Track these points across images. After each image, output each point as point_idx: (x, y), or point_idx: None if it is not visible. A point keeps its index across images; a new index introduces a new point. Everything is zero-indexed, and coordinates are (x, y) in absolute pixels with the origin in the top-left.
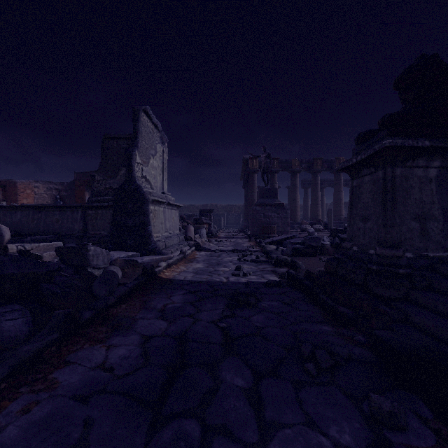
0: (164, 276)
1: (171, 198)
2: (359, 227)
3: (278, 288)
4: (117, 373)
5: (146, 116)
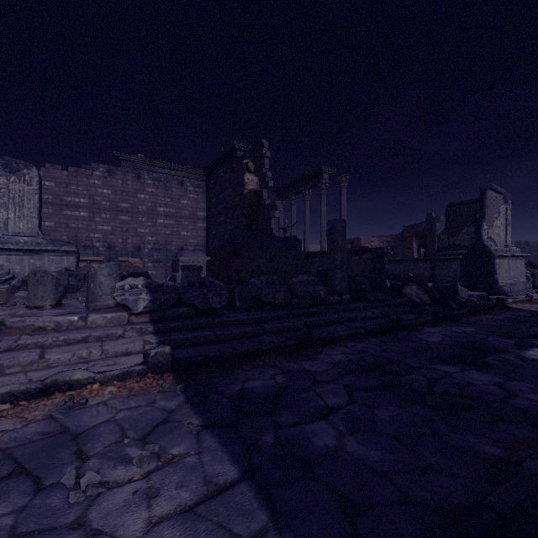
0: (511, 306)
1: (515, 249)
2: None
3: None
4: (498, 319)
5: (490, 190)
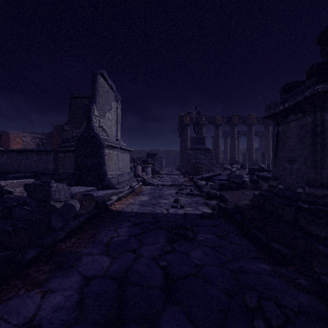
0: (115, 208)
1: (123, 144)
2: (285, 168)
3: (211, 219)
4: None
5: (103, 79)
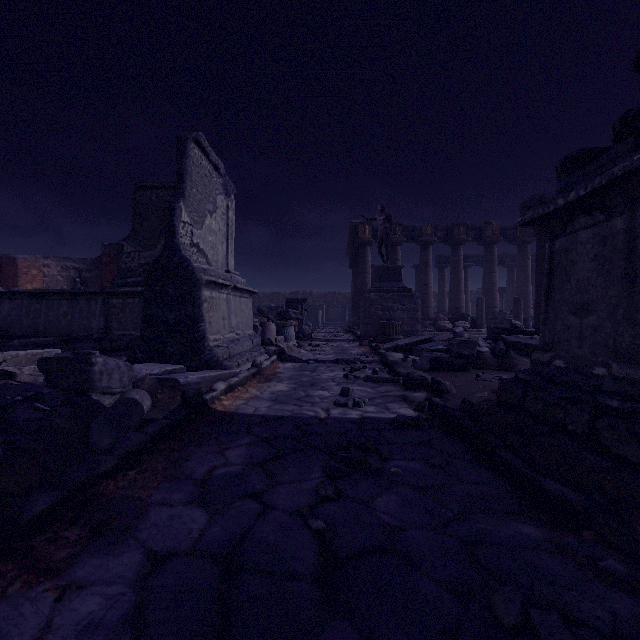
0: (221, 407)
1: (240, 280)
2: (568, 325)
3: (417, 430)
4: None
5: (199, 149)
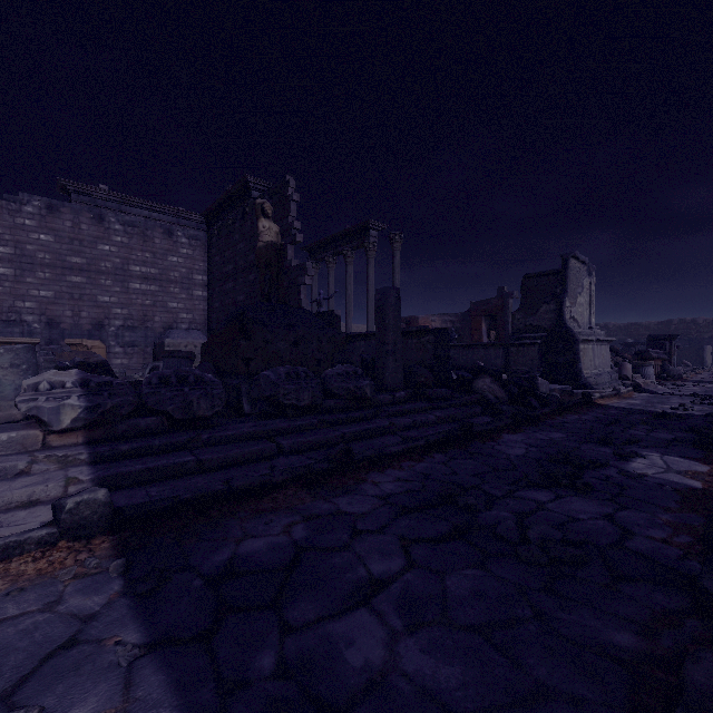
0: (599, 402)
1: (599, 333)
2: None
3: None
4: (587, 419)
5: (573, 259)
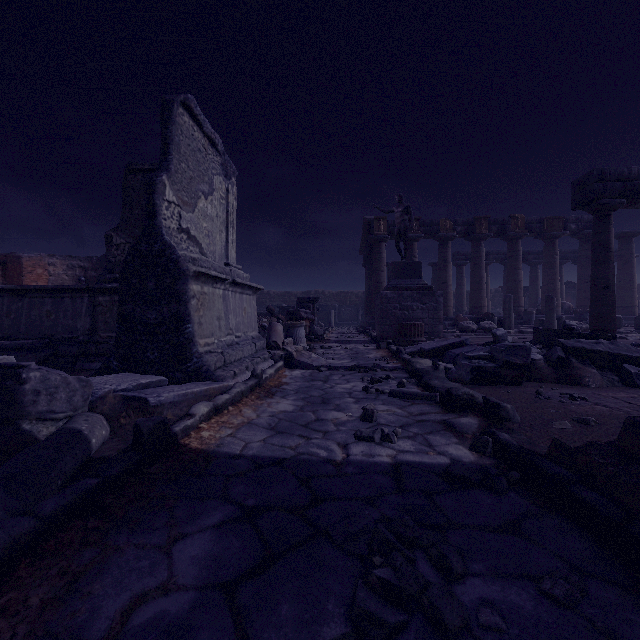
0: (197, 441)
1: (241, 274)
2: None
3: (489, 495)
4: None
5: (190, 118)
